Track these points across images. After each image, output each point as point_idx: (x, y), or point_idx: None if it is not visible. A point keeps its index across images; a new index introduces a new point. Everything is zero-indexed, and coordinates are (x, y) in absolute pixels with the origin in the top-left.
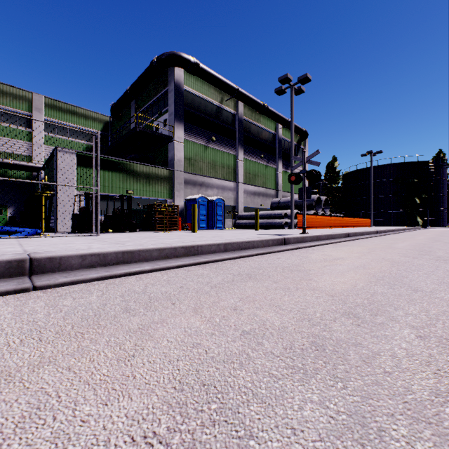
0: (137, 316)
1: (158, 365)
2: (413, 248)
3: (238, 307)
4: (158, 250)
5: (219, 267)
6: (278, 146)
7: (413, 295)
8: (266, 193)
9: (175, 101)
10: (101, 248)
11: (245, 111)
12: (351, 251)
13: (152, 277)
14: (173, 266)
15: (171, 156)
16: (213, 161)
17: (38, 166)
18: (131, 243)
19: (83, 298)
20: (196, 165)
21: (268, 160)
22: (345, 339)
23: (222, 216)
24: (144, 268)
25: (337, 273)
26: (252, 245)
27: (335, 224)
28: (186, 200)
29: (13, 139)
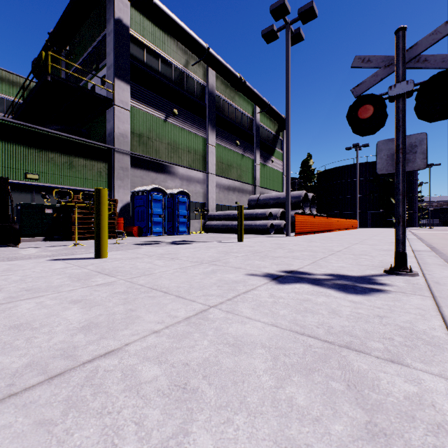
0: None
1: None
2: None
3: None
4: None
5: None
6: (256, 133)
7: None
8: (243, 189)
9: (115, 47)
10: None
11: (218, 85)
12: None
13: None
14: None
15: (110, 127)
16: (175, 142)
17: None
18: None
19: None
20: (150, 145)
21: (244, 149)
22: None
23: (186, 216)
24: None
25: None
26: None
27: (331, 227)
28: (133, 192)
29: None
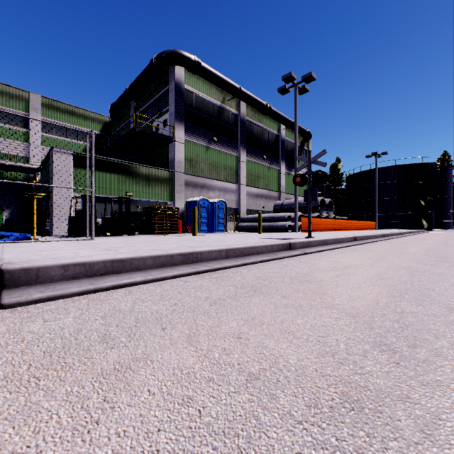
0: (115, 349)
1: (130, 440)
2: (426, 253)
3: (243, 334)
4: (152, 257)
5: (220, 277)
6: (281, 147)
7: (449, 315)
8: (269, 196)
9: (175, 100)
10: (88, 256)
11: (248, 112)
12: (362, 257)
13: (143, 290)
14: (169, 276)
15: (171, 157)
16: (215, 163)
17: (36, 167)
18: (124, 249)
19: (55, 320)
20: (197, 166)
21: (271, 161)
22: (386, 389)
23: (223, 219)
24: (135, 279)
25: (352, 284)
26: (255, 250)
27: (340, 227)
28: (187, 202)
29: (10, 140)
